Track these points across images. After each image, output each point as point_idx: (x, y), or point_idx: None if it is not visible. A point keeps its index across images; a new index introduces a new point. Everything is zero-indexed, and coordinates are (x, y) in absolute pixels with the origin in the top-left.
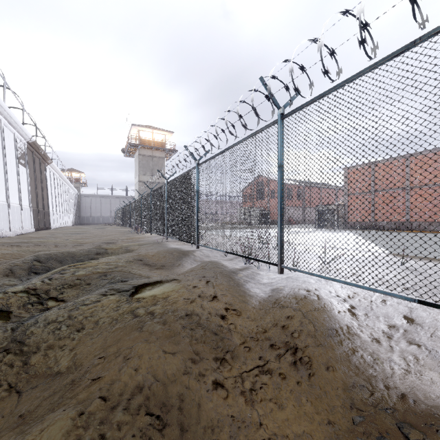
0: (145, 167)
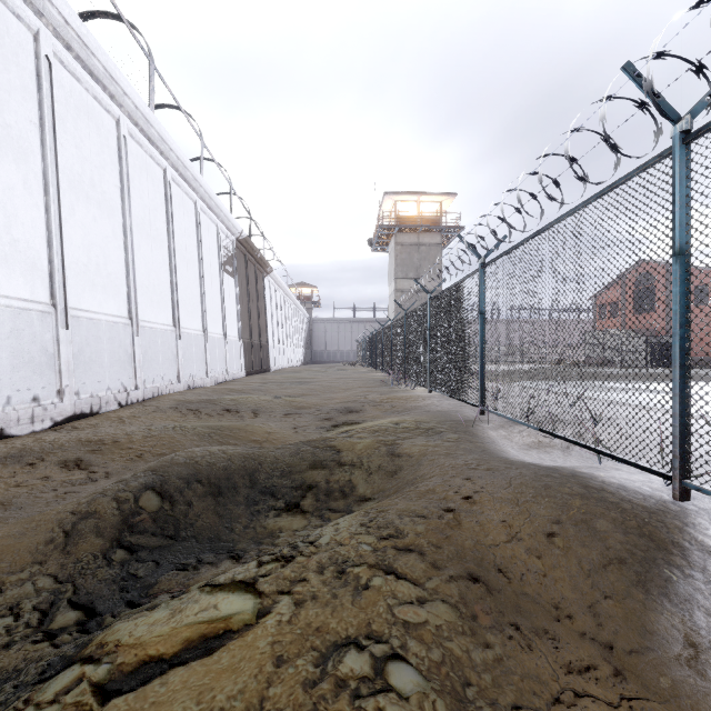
0: (405, 264)
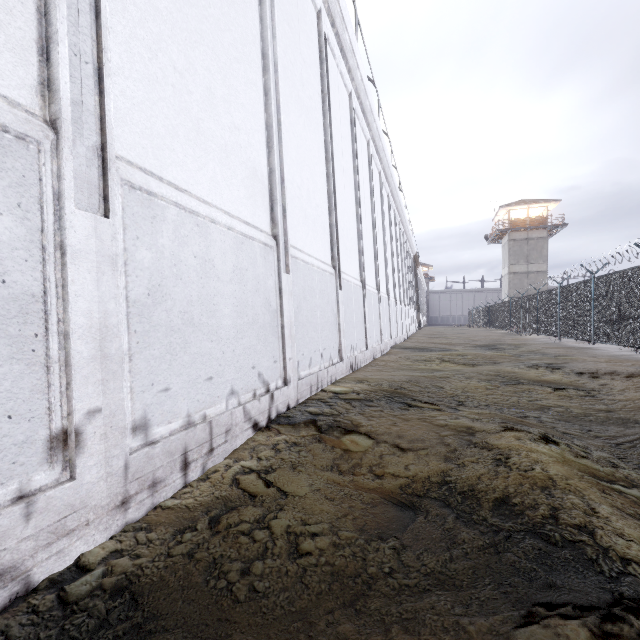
0: (517, 254)
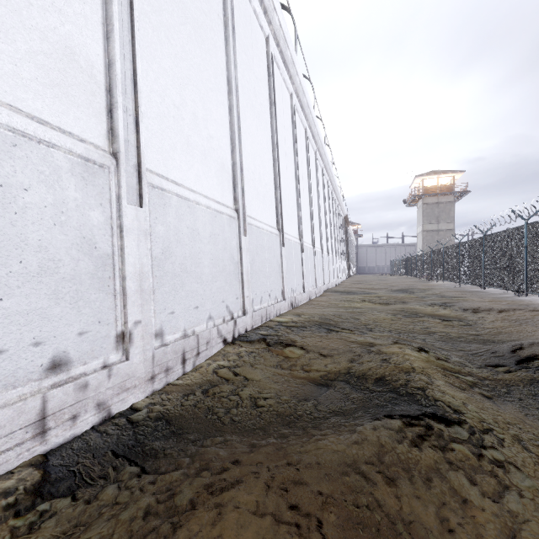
0: (429, 215)
